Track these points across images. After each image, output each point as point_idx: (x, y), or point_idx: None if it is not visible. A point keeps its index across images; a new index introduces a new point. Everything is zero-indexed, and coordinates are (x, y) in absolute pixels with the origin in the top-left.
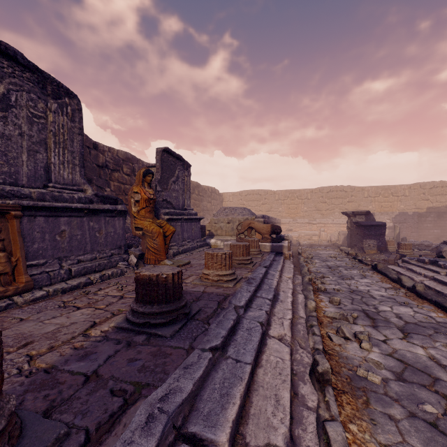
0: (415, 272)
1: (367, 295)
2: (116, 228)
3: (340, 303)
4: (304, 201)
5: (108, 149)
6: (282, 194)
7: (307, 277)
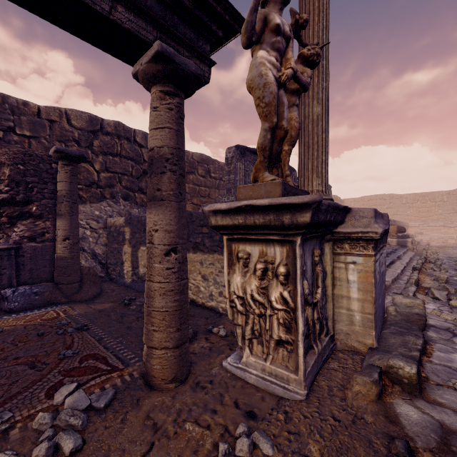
0: None
1: None
2: None
3: (441, 265)
4: (438, 204)
5: None
6: (410, 198)
7: (423, 256)
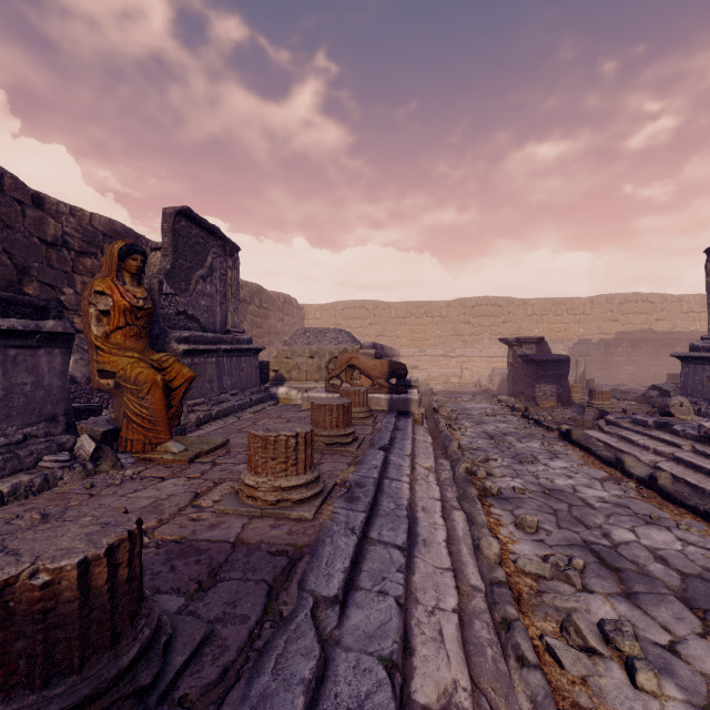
0: (637, 443)
1: (577, 501)
2: (43, 374)
3: (538, 528)
4: (436, 320)
5: (70, 209)
6: (402, 308)
7: (463, 466)
